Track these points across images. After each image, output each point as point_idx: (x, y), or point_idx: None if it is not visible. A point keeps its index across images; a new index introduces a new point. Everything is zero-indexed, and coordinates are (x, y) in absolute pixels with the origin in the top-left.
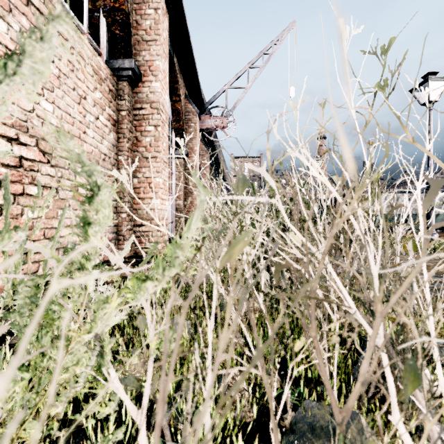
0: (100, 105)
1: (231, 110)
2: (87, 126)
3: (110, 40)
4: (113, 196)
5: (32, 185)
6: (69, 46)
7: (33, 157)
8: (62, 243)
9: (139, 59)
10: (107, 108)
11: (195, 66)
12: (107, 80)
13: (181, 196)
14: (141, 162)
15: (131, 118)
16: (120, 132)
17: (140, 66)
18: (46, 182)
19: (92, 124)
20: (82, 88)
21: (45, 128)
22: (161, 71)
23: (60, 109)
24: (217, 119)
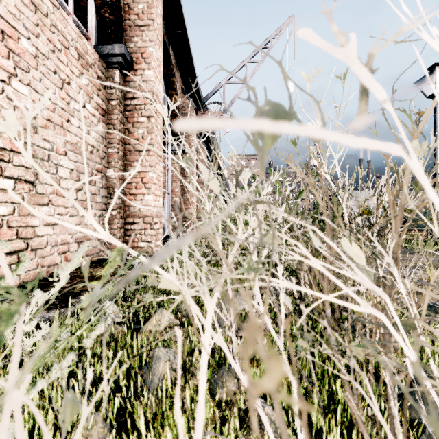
0: (86, 93)
1: (229, 106)
2: (71, 114)
3: (99, 24)
4: (102, 192)
5: (2, 177)
6: (49, 23)
7: (3, 145)
8: (40, 244)
9: (130, 45)
10: (95, 96)
11: (192, 60)
12: (95, 66)
13: (177, 193)
14: (133, 156)
15: (122, 108)
16: (110, 123)
17: (132, 53)
18: (19, 175)
19: (77, 112)
20: (65, 72)
21: (18, 113)
22: (155, 58)
23: (37, 92)
24: (214, 115)
